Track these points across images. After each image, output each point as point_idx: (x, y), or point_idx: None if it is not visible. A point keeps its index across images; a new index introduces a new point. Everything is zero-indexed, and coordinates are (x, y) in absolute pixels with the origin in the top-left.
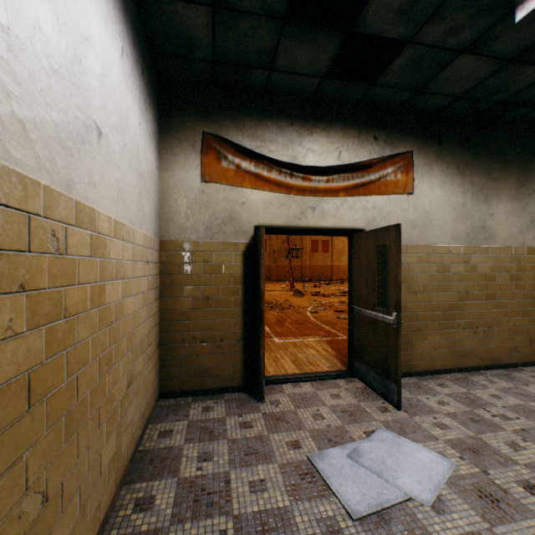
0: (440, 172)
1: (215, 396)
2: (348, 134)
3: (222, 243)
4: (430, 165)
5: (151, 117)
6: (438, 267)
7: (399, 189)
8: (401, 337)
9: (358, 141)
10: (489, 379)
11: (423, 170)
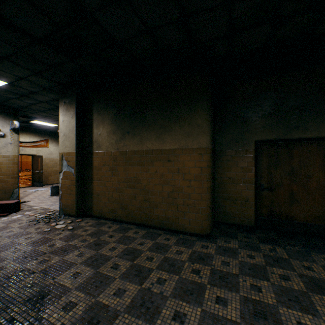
0: (55, 143)
1: None
2: (32, 134)
3: None
4: (53, 142)
5: None
6: (55, 163)
7: (45, 146)
8: (46, 177)
9: (35, 136)
10: None
11: (51, 143)
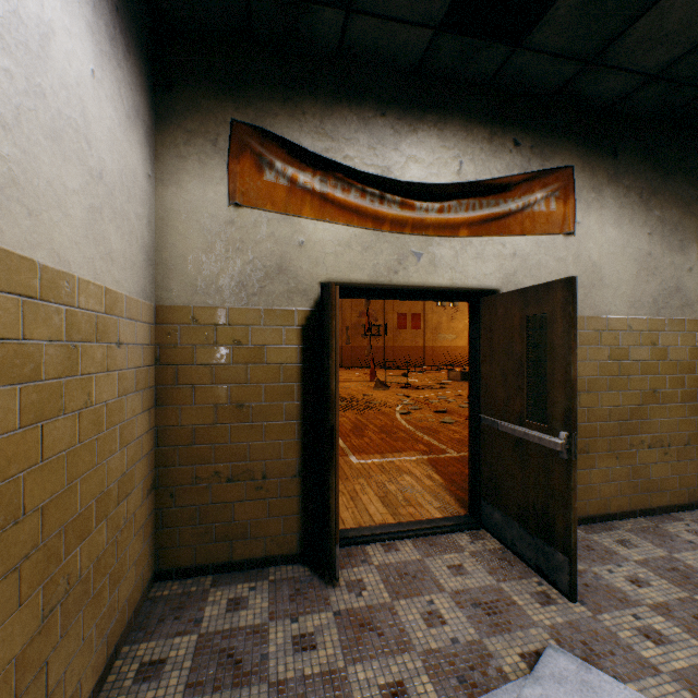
0: (614, 201)
1: (252, 574)
2: (473, 134)
3: (266, 311)
4: (599, 190)
5: (131, 79)
6: (611, 352)
7: (552, 226)
8: None
9: (489, 147)
10: (693, 528)
11: (589, 198)
